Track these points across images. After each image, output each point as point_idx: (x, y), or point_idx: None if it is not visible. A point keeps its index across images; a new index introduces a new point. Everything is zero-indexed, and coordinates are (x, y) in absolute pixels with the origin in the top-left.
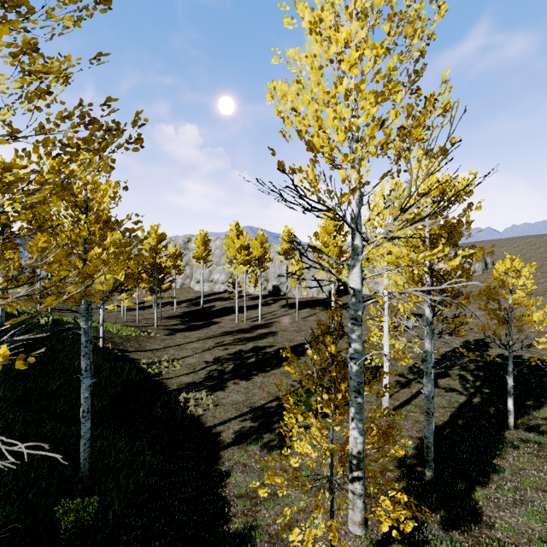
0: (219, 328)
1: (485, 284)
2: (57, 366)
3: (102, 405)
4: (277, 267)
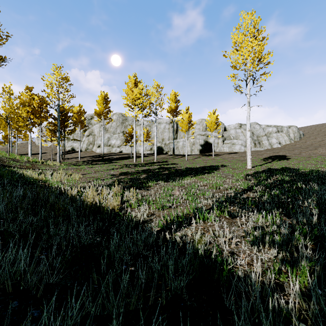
0: (119, 164)
1: (308, 143)
2: None
3: None
4: (160, 133)
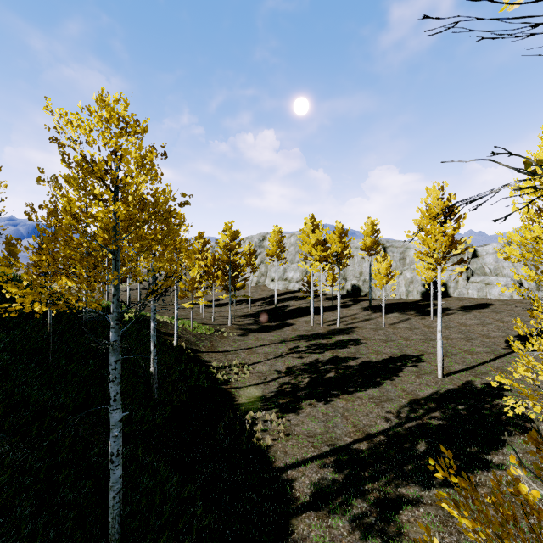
0: (293, 331)
1: None
2: (128, 366)
3: (164, 418)
4: (356, 264)
